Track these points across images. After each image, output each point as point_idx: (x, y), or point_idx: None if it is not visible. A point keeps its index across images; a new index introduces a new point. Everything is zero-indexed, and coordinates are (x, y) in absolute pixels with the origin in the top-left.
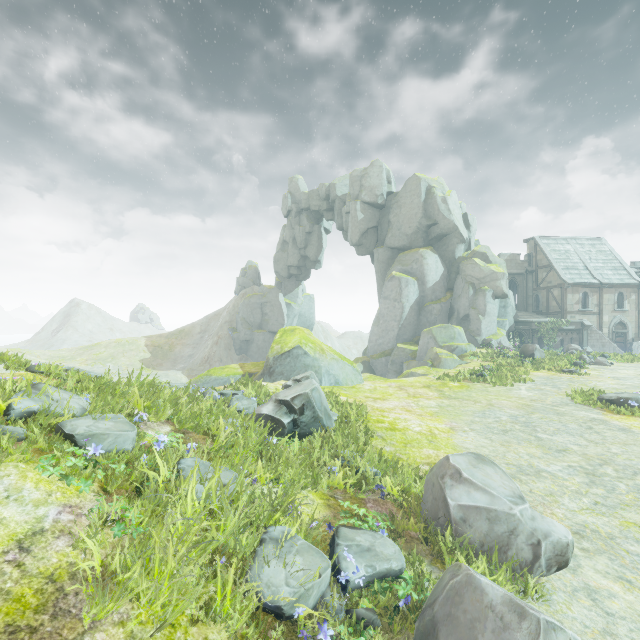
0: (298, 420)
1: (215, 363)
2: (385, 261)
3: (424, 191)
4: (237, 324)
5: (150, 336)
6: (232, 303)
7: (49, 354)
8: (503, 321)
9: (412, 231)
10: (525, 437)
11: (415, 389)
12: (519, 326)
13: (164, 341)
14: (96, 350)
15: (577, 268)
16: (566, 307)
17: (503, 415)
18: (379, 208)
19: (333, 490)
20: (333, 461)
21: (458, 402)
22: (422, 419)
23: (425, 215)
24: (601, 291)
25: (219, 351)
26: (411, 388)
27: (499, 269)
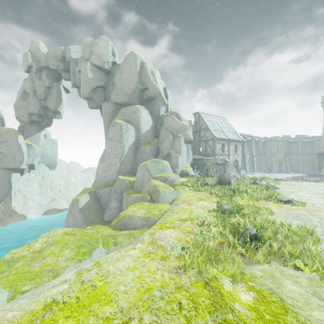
0: None
1: None
2: (110, 113)
3: (139, 64)
4: None
5: None
6: None
7: None
8: (187, 158)
9: (131, 91)
10: None
11: None
12: (197, 162)
13: None
14: None
15: (219, 130)
16: (215, 151)
17: None
18: (106, 73)
19: None
20: None
21: None
22: None
23: (140, 81)
24: (229, 143)
25: None
26: None
27: (187, 124)
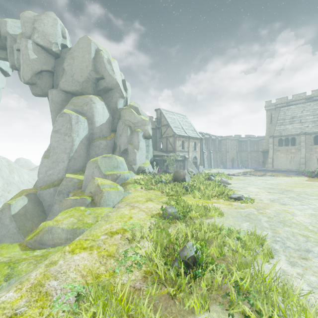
0: None
1: None
2: (59, 102)
3: (94, 51)
4: None
5: None
6: None
7: None
8: (147, 155)
9: (83, 79)
10: None
11: None
12: (157, 158)
13: None
14: None
15: (179, 127)
16: (176, 148)
17: None
18: (54, 56)
19: None
20: None
21: None
22: None
23: (94, 69)
24: (189, 140)
25: None
26: None
27: (146, 118)
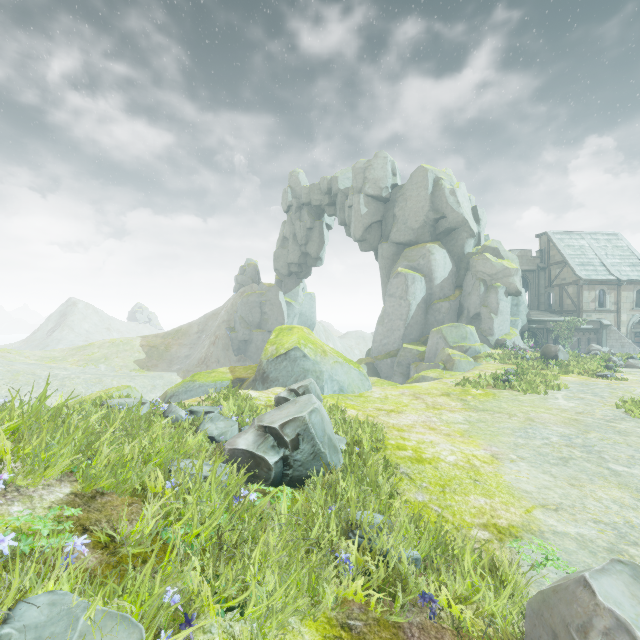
0: (290, 458)
1: (212, 364)
2: (390, 257)
3: (431, 183)
4: (235, 323)
5: (146, 336)
6: (230, 302)
7: (40, 355)
8: (515, 320)
9: (419, 225)
10: (595, 470)
11: (433, 398)
12: (533, 325)
13: (160, 341)
14: (89, 350)
15: (593, 264)
16: (582, 305)
17: (551, 435)
18: (383, 202)
19: (345, 603)
20: (344, 542)
21: (489, 416)
22: (452, 442)
23: (432, 208)
24: (619, 288)
25: (216, 351)
26: (428, 396)
27: (512, 265)
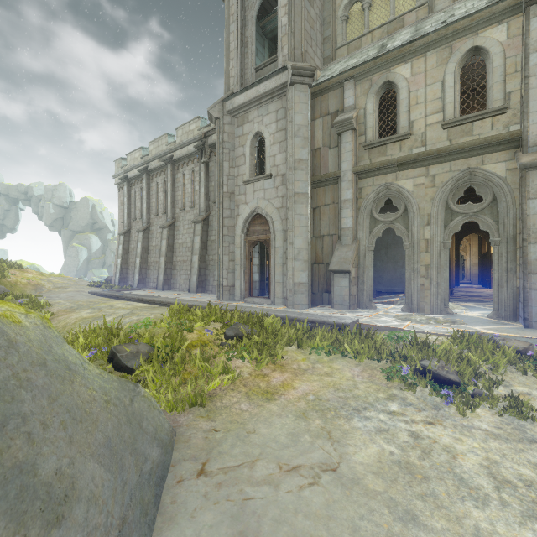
0: None
1: None
2: (69, 237)
3: (91, 206)
4: None
5: None
6: None
7: None
8: None
9: (85, 224)
10: None
11: None
12: None
13: None
14: None
15: None
16: None
17: None
18: (65, 208)
19: None
20: None
21: None
22: None
23: (92, 218)
24: None
25: None
26: None
27: None
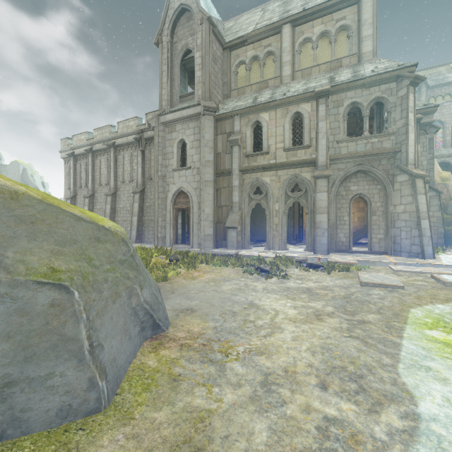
0: None
1: None
2: None
3: (22, 169)
4: None
5: None
6: None
7: None
8: None
9: None
10: None
11: None
12: None
13: None
14: None
15: None
16: None
17: None
18: None
19: None
20: None
21: None
22: None
23: (22, 180)
24: None
25: None
26: None
27: None
